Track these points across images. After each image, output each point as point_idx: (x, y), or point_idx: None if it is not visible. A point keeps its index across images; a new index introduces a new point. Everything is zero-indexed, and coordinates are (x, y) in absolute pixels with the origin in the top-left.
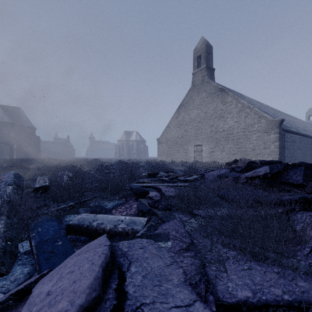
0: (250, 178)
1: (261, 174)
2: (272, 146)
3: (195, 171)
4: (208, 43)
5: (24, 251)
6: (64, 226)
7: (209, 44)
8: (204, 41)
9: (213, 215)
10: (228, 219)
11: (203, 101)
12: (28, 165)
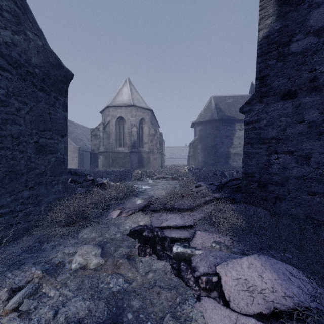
0: None
1: None
2: (75, 159)
3: None
4: None
5: None
6: None
7: None
8: None
9: None
10: None
11: None
12: None
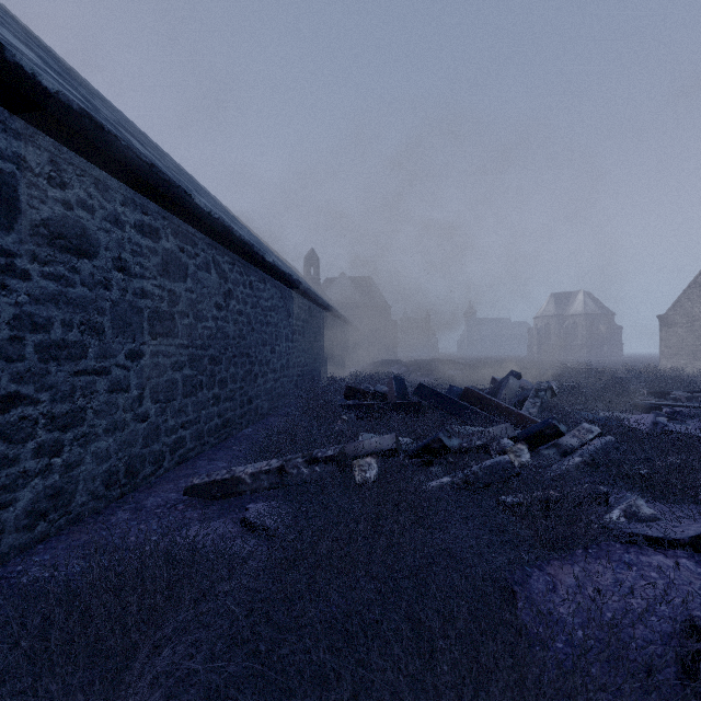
0: None
1: None
2: None
3: None
4: None
5: None
6: None
7: None
8: None
9: None
10: None
11: None
12: (436, 370)
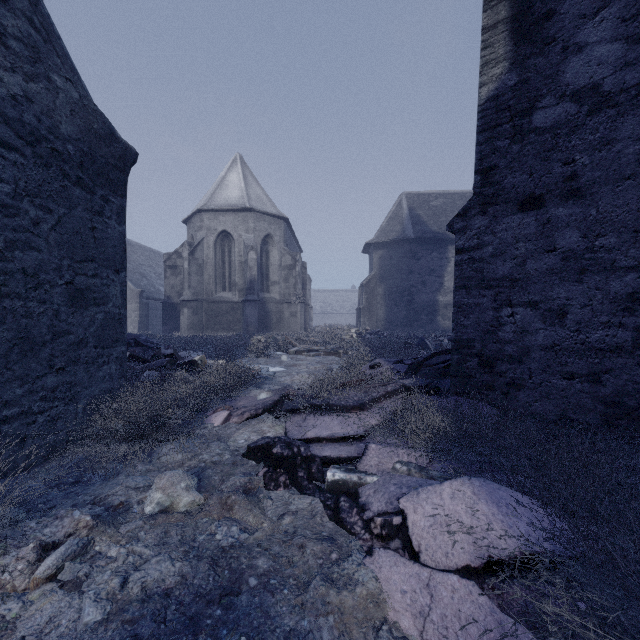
0: None
1: None
2: (133, 315)
3: None
4: None
5: None
6: None
7: None
8: None
9: None
10: None
11: None
12: None
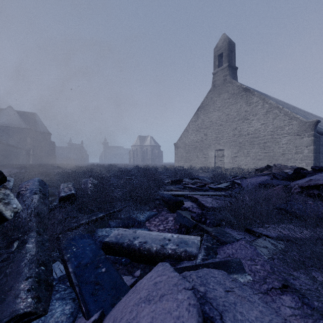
0: (306, 187)
1: (321, 182)
2: (305, 150)
3: (224, 178)
4: (230, 40)
5: (58, 277)
6: (97, 243)
7: (231, 41)
8: (225, 38)
9: (299, 238)
10: (319, 244)
11: (224, 102)
12: (45, 171)
